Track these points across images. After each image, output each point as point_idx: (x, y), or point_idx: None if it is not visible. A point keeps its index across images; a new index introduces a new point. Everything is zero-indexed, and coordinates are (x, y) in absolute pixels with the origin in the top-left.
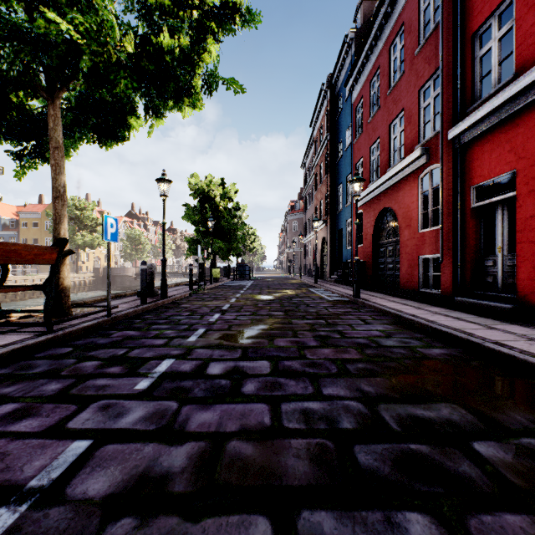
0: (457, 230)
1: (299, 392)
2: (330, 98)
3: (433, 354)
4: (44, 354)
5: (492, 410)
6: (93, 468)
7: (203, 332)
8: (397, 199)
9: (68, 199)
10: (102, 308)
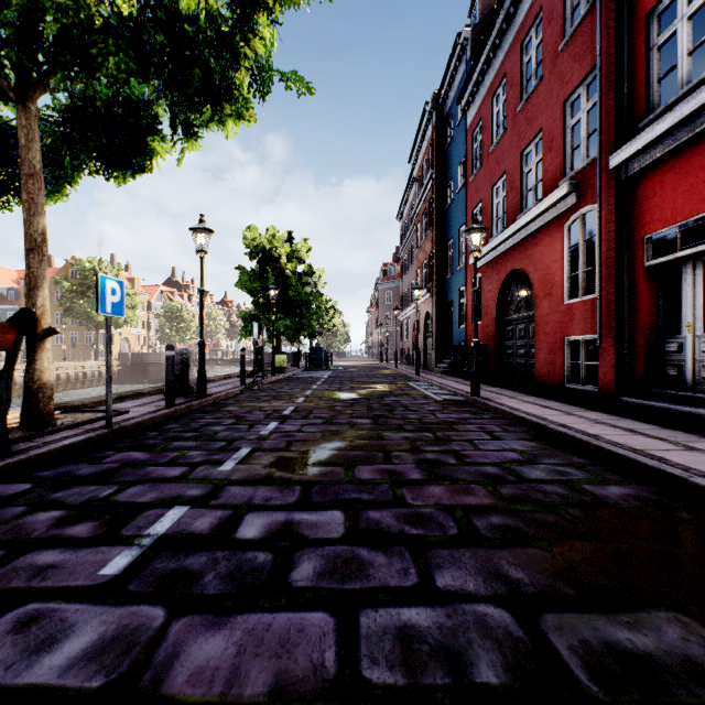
0: (623, 299)
1: (393, 582)
2: (436, 122)
3: (610, 495)
4: None
5: None
6: None
7: (247, 453)
8: (532, 257)
9: (84, 261)
10: (103, 415)
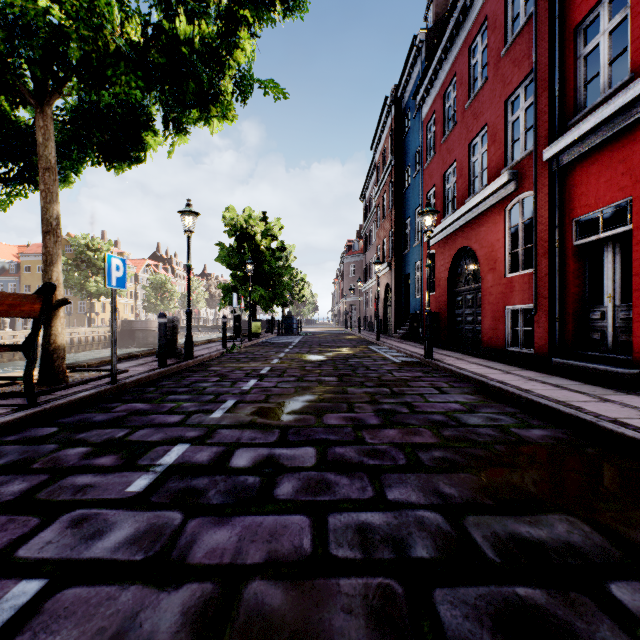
0: (555, 274)
1: (354, 496)
2: (395, 114)
3: (532, 436)
4: (18, 437)
5: (628, 527)
6: (34, 634)
7: (232, 404)
8: (478, 236)
9: (78, 237)
10: (107, 373)
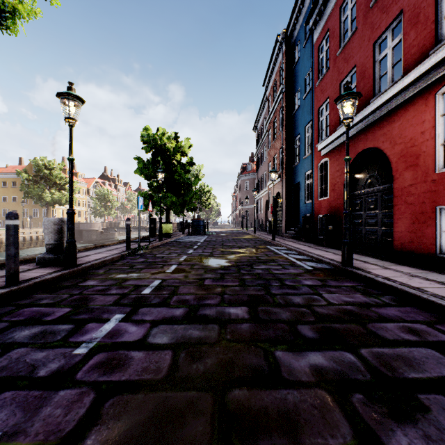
0: None
1: None
2: (286, 49)
3: None
4: None
5: None
6: None
7: None
8: (389, 134)
9: (37, 159)
10: None
